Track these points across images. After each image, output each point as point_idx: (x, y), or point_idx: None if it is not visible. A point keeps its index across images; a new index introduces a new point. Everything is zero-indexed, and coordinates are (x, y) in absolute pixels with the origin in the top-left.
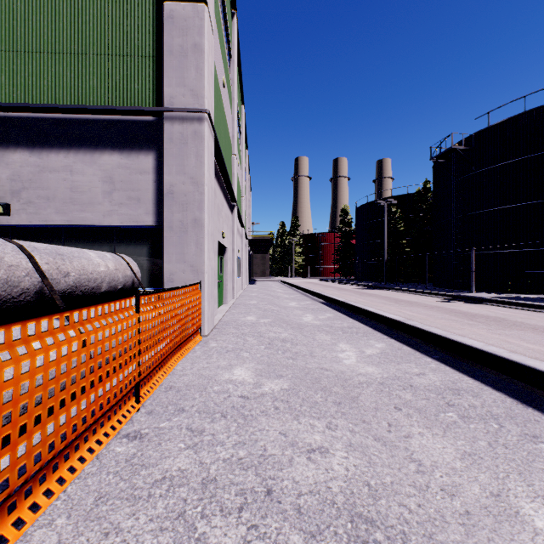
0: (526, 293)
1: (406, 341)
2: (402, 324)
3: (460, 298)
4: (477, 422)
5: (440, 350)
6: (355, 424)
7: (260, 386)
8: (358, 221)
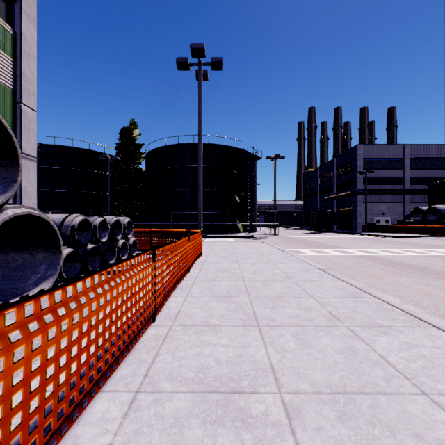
0: None
1: None
2: None
3: None
4: None
5: None
6: None
7: None
8: None
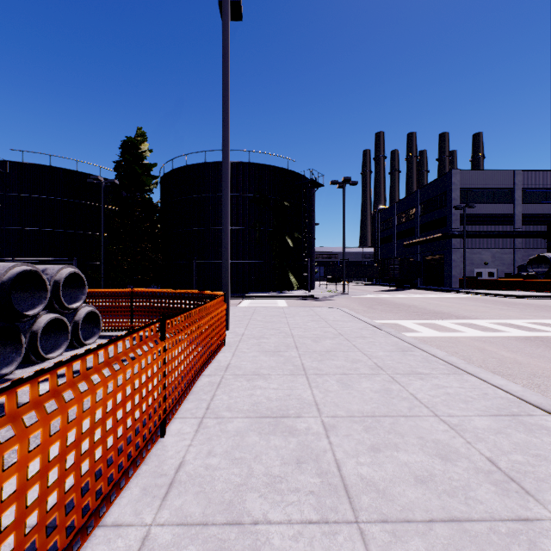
0: None
1: None
2: None
3: None
4: None
5: None
6: None
7: None
8: None
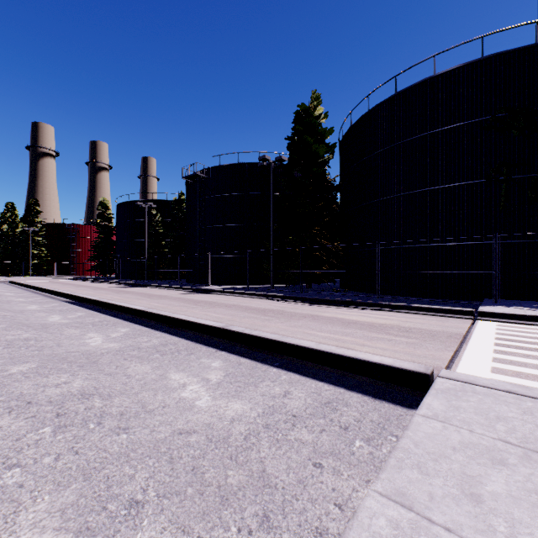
0: (239, 285)
1: (147, 324)
2: (144, 312)
3: (198, 291)
4: (169, 355)
5: (166, 325)
6: (93, 372)
7: (7, 370)
8: (119, 218)
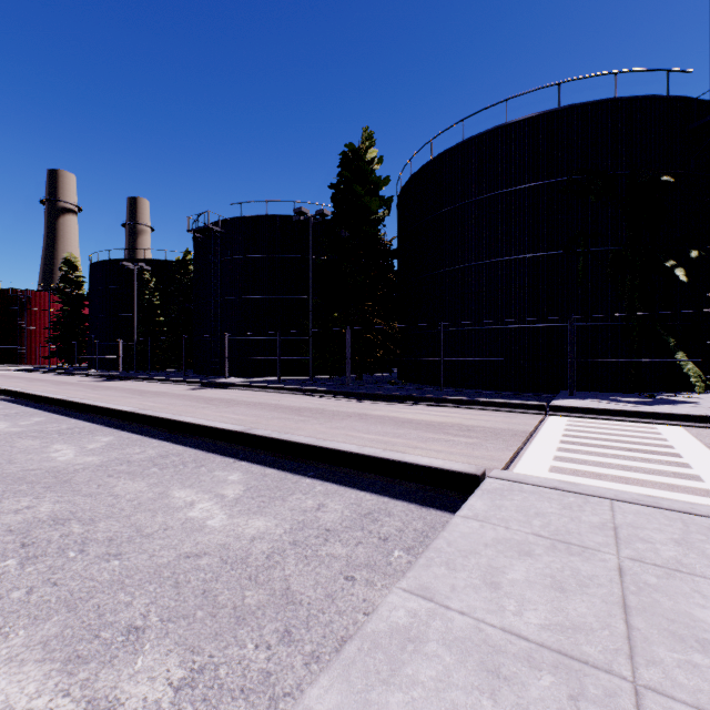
0: (268, 376)
1: (139, 430)
2: (135, 414)
3: (211, 385)
4: (171, 468)
5: (166, 431)
6: (66, 493)
7: None
8: (94, 283)
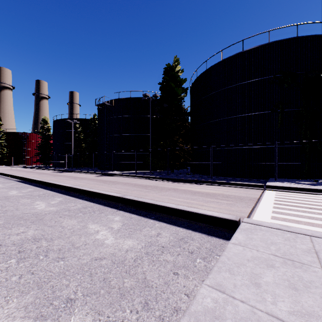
0: (131, 170)
1: (74, 195)
2: (72, 188)
3: (106, 174)
4: (88, 213)
5: (86, 196)
6: (40, 225)
7: None
8: (55, 129)
